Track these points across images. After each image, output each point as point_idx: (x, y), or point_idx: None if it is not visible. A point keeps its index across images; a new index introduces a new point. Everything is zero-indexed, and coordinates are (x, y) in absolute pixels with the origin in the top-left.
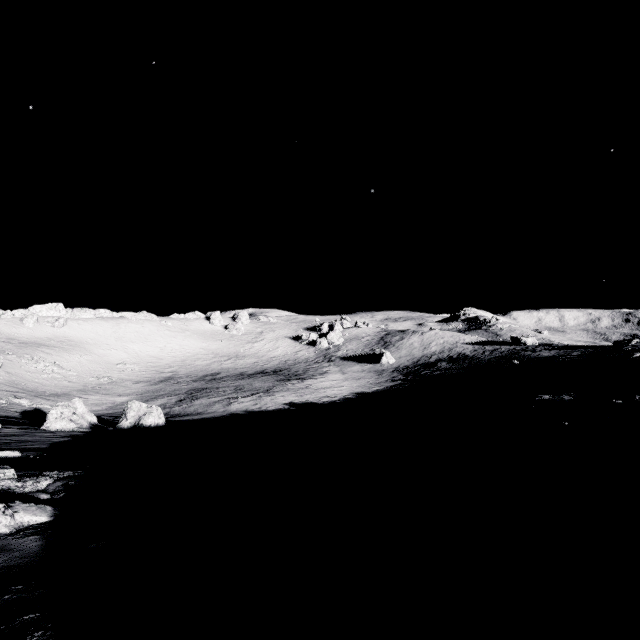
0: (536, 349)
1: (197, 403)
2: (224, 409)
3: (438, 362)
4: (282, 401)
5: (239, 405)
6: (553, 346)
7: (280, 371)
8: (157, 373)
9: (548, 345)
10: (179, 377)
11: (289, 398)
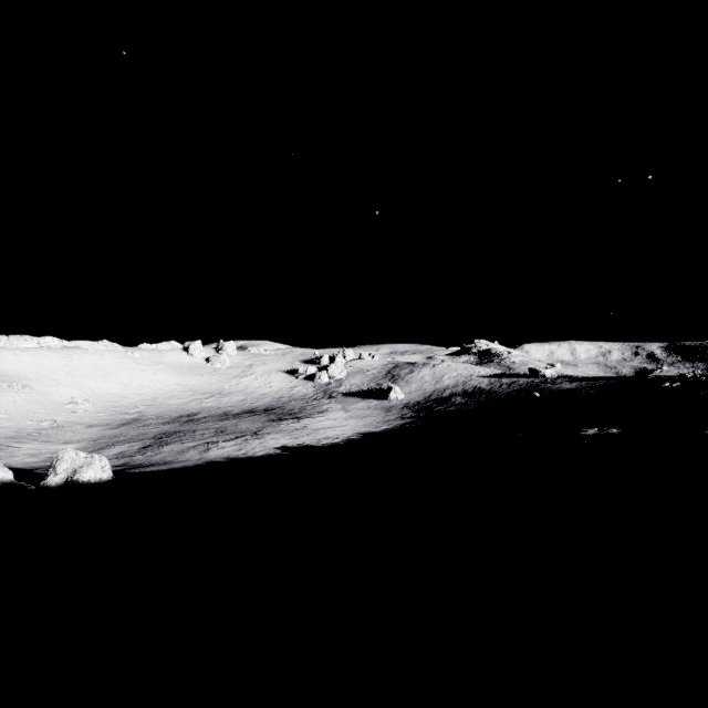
0: (556, 381)
1: (166, 450)
2: (200, 456)
3: (452, 397)
4: (273, 445)
5: (219, 451)
6: (573, 378)
7: (272, 410)
8: (119, 414)
9: (568, 377)
10: (147, 419)
11: (282, 441)
